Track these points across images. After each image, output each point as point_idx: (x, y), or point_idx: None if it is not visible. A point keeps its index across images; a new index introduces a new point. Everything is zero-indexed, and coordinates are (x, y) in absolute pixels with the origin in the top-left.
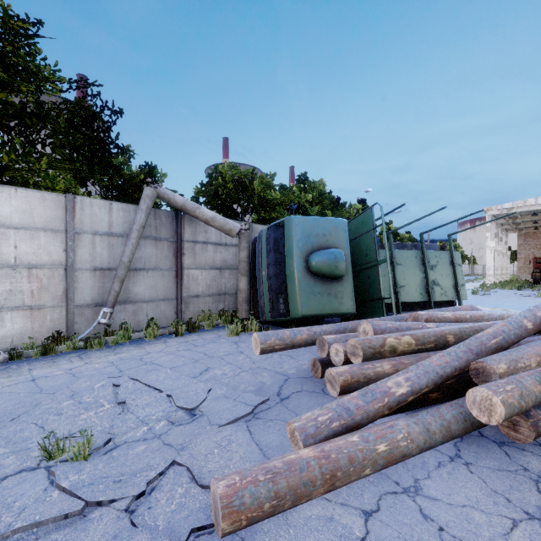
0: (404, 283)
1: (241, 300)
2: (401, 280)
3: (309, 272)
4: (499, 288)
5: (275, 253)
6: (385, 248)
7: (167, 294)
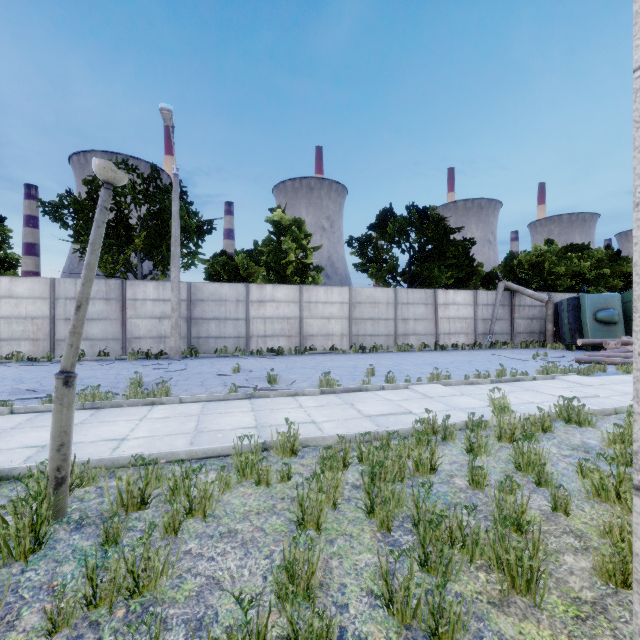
0: None
1: (548, 335)
2: None
3: (596, 321)
4: None
5: (572, 311)
6: None
7: (507, 331)
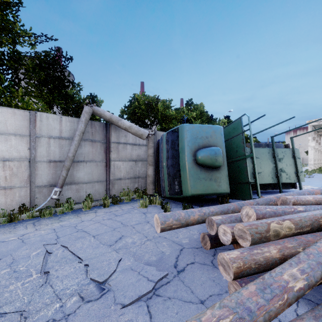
0: (260, 170)
1: (149, 182)
2: (258, 168)
3: (196, 163)
4: (317, 173)
5: (172, 150)
6: (252, 146)
7: (100, 178)
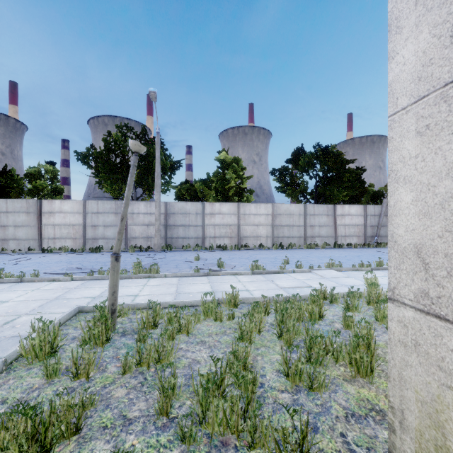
0: None
1: None
2: None
3: None
4: None
5: None
6: None
7: None
